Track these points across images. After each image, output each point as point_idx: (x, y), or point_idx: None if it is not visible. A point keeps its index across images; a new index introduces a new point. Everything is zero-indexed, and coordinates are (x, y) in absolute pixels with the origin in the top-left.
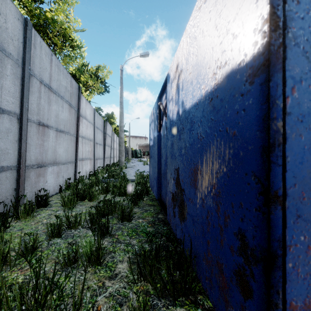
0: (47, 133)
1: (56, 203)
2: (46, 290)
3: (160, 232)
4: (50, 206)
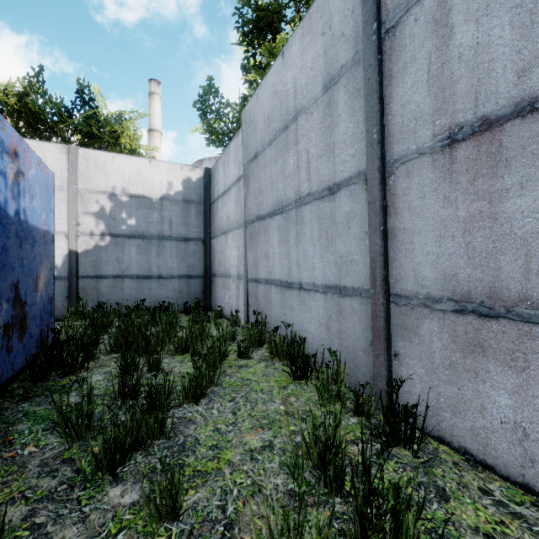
0: (530, 147)
1: (423, 483)
2: (145, 337)
3: (3, 422)
4: (392, 457)
